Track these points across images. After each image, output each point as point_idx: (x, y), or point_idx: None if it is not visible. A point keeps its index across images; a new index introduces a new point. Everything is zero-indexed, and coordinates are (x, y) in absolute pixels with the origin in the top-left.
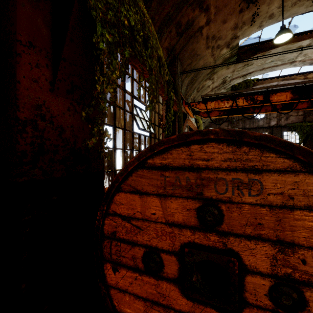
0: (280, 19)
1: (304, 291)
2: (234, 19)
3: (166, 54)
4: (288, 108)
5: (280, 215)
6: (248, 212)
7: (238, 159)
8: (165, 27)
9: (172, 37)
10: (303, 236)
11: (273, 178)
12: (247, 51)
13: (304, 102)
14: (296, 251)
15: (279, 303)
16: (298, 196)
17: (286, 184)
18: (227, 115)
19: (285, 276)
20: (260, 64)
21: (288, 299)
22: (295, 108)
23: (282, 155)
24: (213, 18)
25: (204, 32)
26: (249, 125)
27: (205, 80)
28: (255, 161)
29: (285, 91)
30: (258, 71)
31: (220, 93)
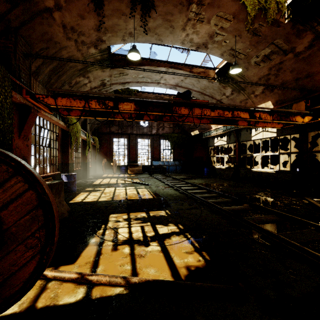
0: (139, 40)
1: None
2: (93, 19)
3: None
4: (140, 118)
5: None
6: None
7: None
8: None
9: None
10: None
11: None
12: (121, 60)
13: (151, 115)
14: None
15: None
16: None
17: None
18: (89, 116)
19: None
20: (135, 77)
21: None
22: (145, 119)
23: None
24: (65, 6)
25: (57, 17)
26: (136, 132)
27: (78, 77)
28: None
29: (130, 102)
30: (134, 82)
31: (71, 90)
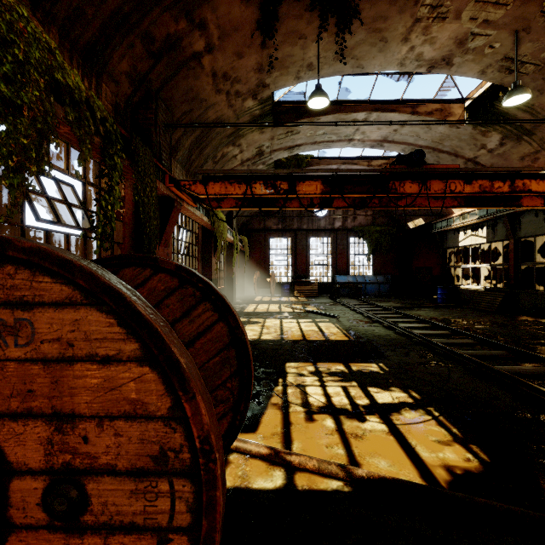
0: (323, 74)
1: (87, 483)
2: (255, 55)
3: (129, 85)
4: (327, 205)
5: (58, 374)
6: (15, 375)
7: (1, 286)
8: (116, 34)
9: (138, 57)
10: (85, 401)
11: (48, 315)
12: (290, 111)
13: (345, 198)
14: (77, 425)
15: (55, 512)
16: (79, 342)
17: (65, 324)
18: (247, 207)
19: (64, 466)
20: (310, 135)
21: (63, 502)
22: (336, 206)
23: (60, 279)
24: (218, 45)
25: (206, 64)
26: (308, 226)
27: (226, 146)
28: (24, 288)
29: (315, 180)
30: (309, 144)
31: (228, 170)
